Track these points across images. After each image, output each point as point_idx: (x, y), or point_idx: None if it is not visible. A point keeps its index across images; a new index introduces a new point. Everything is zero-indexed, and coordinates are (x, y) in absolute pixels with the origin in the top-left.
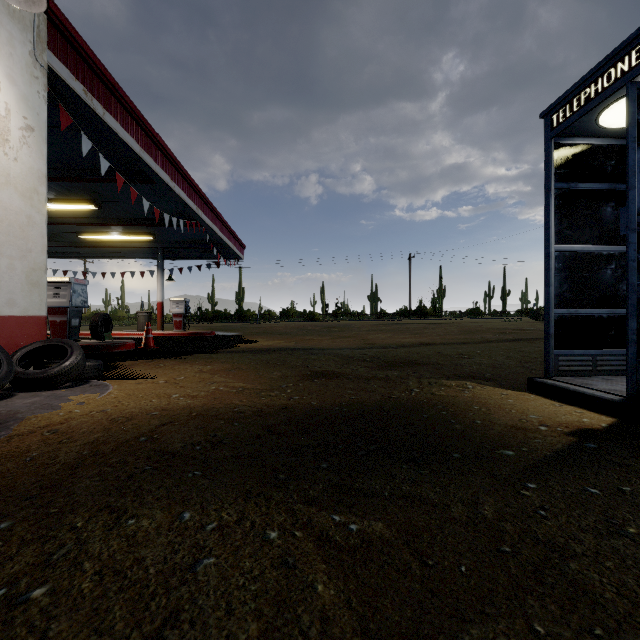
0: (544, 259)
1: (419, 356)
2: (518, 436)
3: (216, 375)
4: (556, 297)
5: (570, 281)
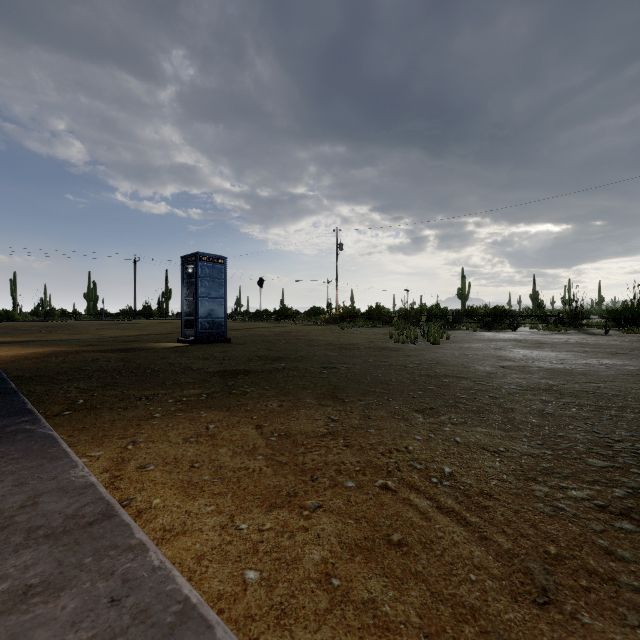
0: (182, 302)
1: (141, 339)
2: (164, 347)
3: (26, 348)
4: (185, 313)
5: (190, 309)
